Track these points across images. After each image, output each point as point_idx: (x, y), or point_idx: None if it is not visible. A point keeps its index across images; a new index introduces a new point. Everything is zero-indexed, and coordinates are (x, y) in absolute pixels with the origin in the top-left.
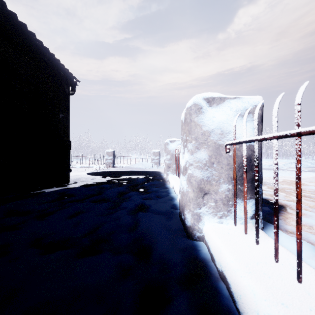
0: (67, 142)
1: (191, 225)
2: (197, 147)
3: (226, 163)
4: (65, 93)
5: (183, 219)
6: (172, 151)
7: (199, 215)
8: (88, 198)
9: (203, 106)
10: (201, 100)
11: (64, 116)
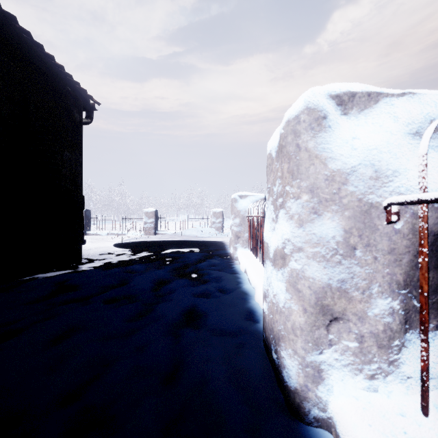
0: (77, 198)
1: (298, 388)
2: (313, 210)
3: (387, 248)
4: (73, 121)
5: (277, 363)
6: (242, 212)
7: (319, 368)
8: (102, 293)
9: (328, 113)
10: (324, 99)
11: (72, 157)
